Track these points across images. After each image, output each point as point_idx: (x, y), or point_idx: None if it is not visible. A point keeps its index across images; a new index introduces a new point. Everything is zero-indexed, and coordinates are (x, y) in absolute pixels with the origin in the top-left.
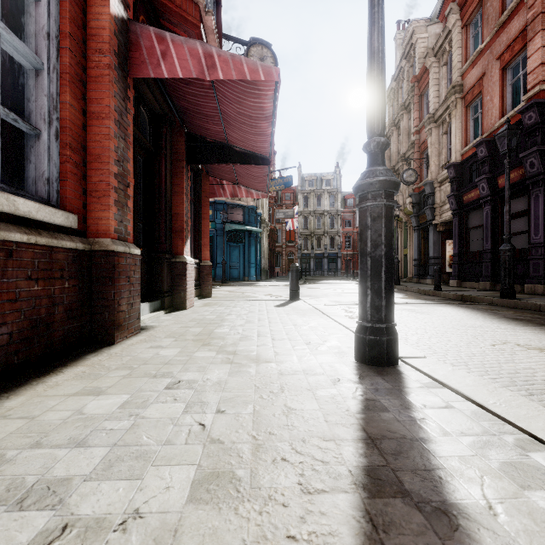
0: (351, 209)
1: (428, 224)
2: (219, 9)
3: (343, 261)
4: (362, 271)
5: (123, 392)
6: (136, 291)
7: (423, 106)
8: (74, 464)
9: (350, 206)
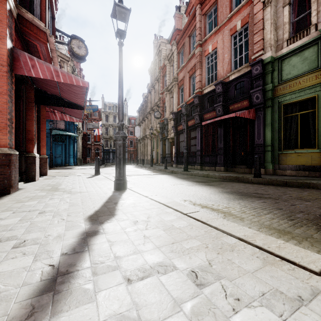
0: (133, 126)
1: (166, 138)
2: (54, 21)
3: (129, 154)
4: (116, 162)
5: (34, 201)
6: (17, 171)
7: (164, 81)
8: (36, 208)
9: (132, 124)
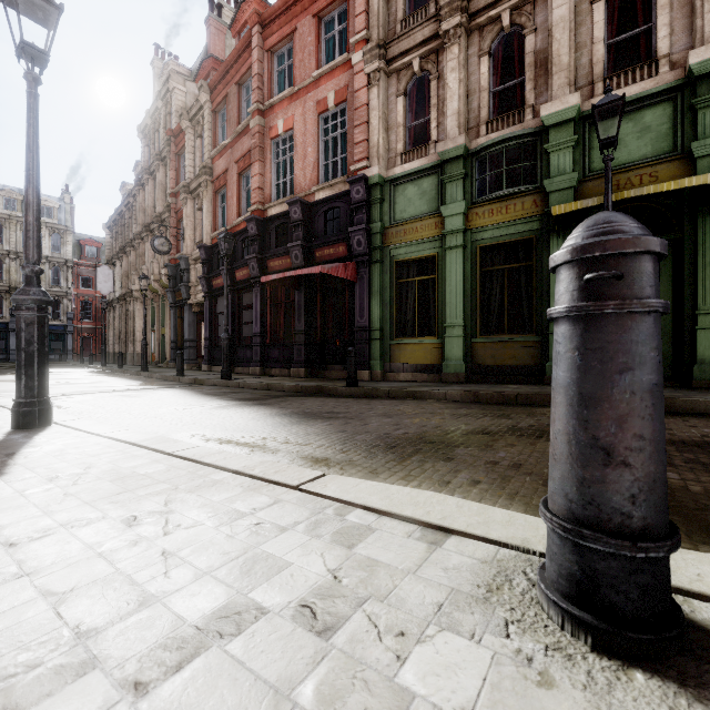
0: (92, 262)
1: (184, 303)
2: None
3: (78, 338)
4: (18, 361)
5: None
6: None
7: (181, 168)
8: None
9: (91, 257)
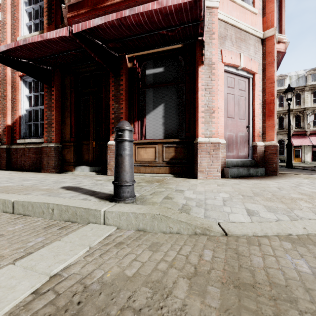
0: None
1: None
2: None
3: None
4: None
5: None
6: (52, 159)
7: None
8: None
9: None
